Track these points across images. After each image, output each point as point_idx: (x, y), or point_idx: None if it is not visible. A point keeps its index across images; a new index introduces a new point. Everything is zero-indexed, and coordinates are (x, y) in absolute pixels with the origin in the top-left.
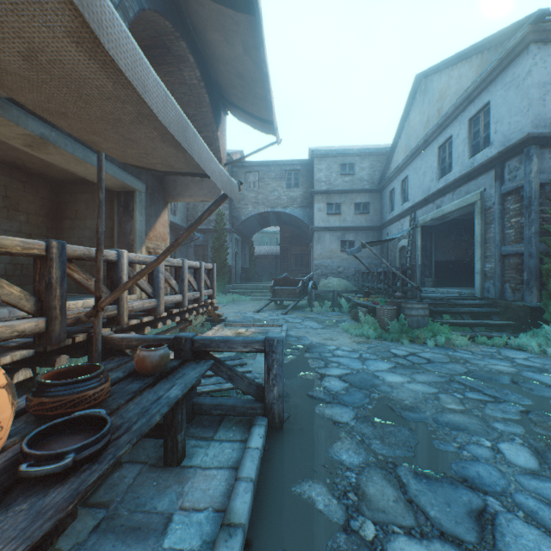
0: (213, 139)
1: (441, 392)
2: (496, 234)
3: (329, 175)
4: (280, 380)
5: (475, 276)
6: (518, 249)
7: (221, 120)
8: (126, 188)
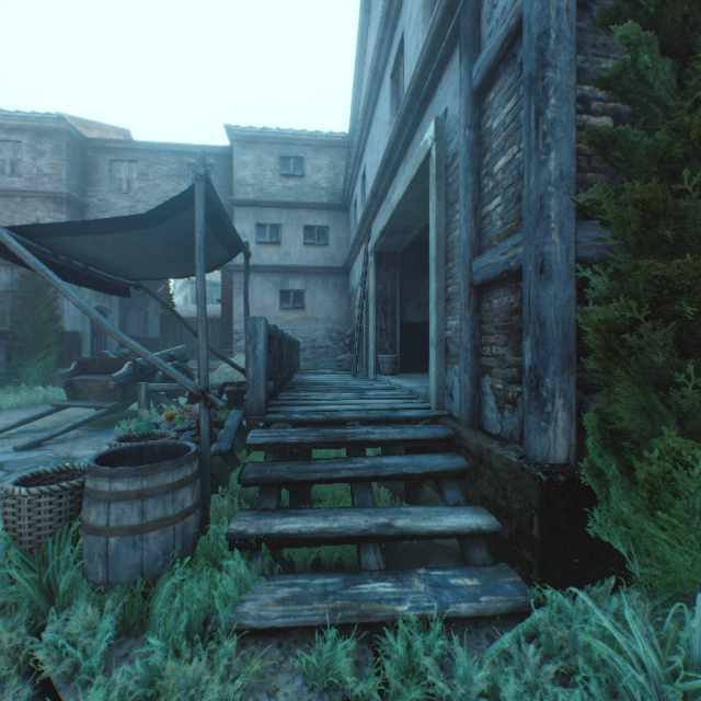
0: None
1: None
2: (462, 223)
3: (260, 174)
4: None
5: (430, 353)
6: (511, 254)
7: None
8: None
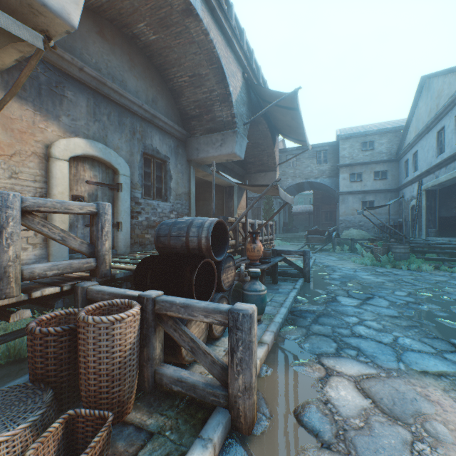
0: (271, 153)
1: (388, 282)
2: None
3: (351, 152)
4: (308, 265)
5: None
6: None
7: (276, 141)
8: (229, 185)
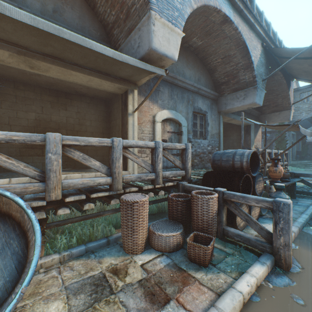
0: (285, 95)
1: None
2: None
3: None
4: None
5: None
6: None
7: (290, 85)
8: (247, 125)
